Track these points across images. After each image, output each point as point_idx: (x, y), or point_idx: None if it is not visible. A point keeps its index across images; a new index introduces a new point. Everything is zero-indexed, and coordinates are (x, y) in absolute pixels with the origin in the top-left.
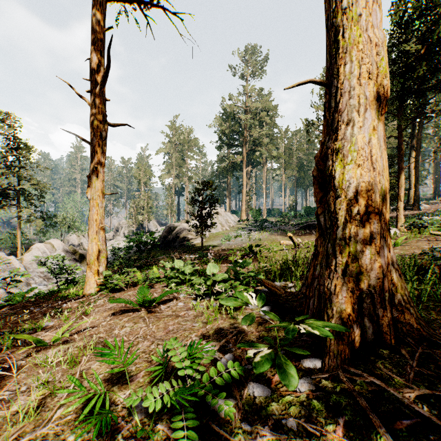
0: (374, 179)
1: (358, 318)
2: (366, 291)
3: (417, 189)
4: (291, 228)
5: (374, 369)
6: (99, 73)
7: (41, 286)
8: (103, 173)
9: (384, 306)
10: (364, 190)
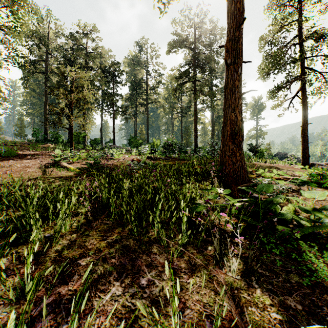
0: None
1: None
2: None
3: None
4: None
5: None
6: None
7: None
8: None
9: None
10: None
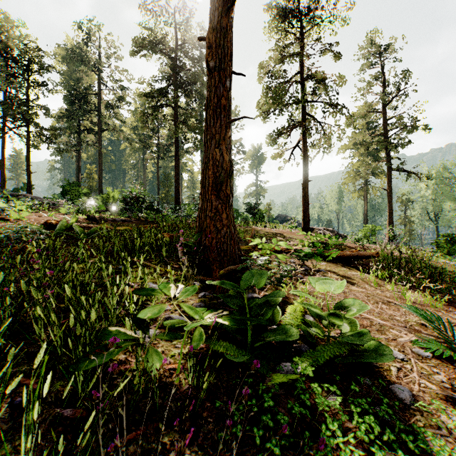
0: None
1: None
2: None
3: None
4: None
5: None
6: None
7: None
8: None
9: None
10: None
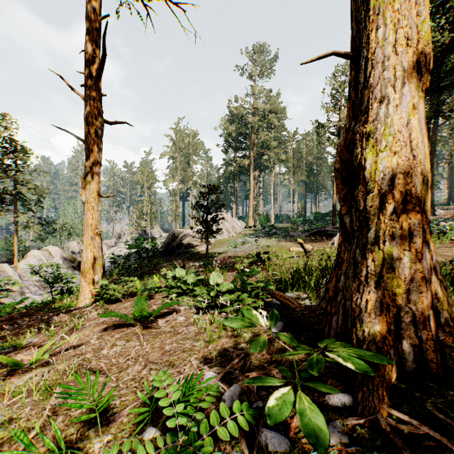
0: (414, 169)
1: (395, 341)
2: (405, 308)
3: (432, 194)
4: (300, 234)
5: (422, 411)
6: (94, 65)
7: (37, 295)
8: (99, 174)
9: (428, 327)
10: (402, 183)
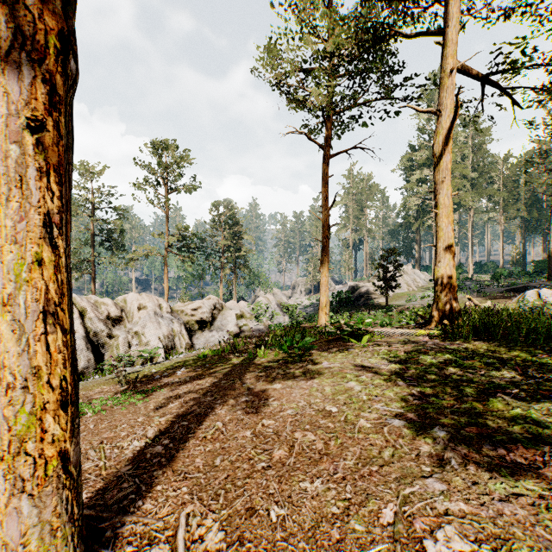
0: (447, 278)
1: (441, 319)
2: (444, 312)
3: None
4: (495, 290)
5: None
6: (326, 202)
7: None
8: (328, 257)
9: (449, 316)
10: (444, 282)
